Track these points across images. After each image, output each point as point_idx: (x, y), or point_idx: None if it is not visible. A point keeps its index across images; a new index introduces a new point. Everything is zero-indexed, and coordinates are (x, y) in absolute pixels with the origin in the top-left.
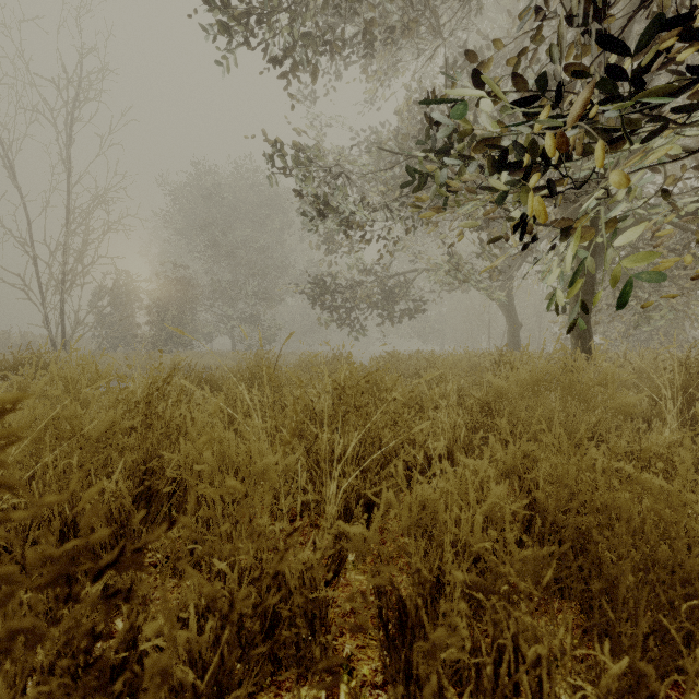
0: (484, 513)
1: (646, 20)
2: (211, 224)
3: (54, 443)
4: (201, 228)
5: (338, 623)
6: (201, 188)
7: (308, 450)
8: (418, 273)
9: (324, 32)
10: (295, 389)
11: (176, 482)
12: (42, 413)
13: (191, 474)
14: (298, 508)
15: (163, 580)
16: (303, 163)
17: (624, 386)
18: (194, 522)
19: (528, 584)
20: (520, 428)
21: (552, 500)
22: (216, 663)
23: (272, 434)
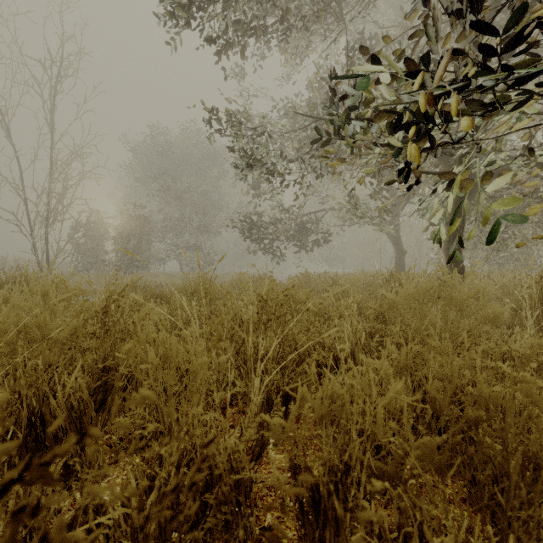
0: (384, 406)
1: (505, 11)
2: (163, 173)
3: (25, 346)
4: (156, 177)
5: (259, 505)
6: (156, 145)
7: (237, 351)
8: (325, 211)
9: (251, 20)
10: (228, 302)
11: (127, 377)
12: (15, 321)
13: (142, 370)
14: (228, 399)
15: (116, 459)
16: (234, 124)
17: (489, 299)
18: (143, 411)
19: (425, 470)
20: (408, 333)
21: (447, 397)
22: (156, 536)
23: (207, 338)
